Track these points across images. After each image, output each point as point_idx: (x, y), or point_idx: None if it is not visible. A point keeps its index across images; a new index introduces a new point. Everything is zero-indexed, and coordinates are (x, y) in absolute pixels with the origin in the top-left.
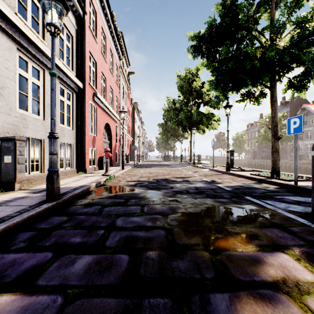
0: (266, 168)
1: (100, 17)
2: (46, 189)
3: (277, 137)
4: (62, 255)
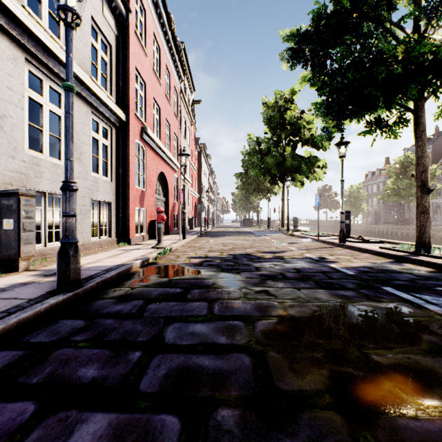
0: (396, 238)
1: (152, 19)
2: (58, 271)
3: (426, 188)
4: (52, 412)
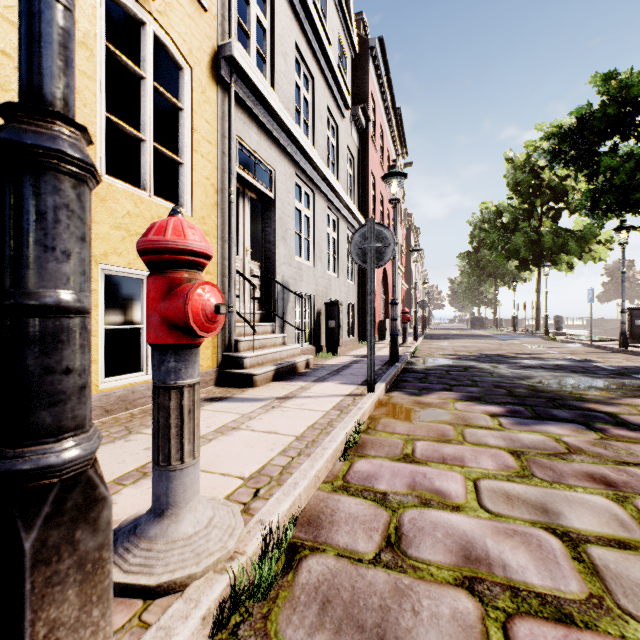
0: None
1: (379, 109)
2: (390, 351)
3: None
4: (453, 386)
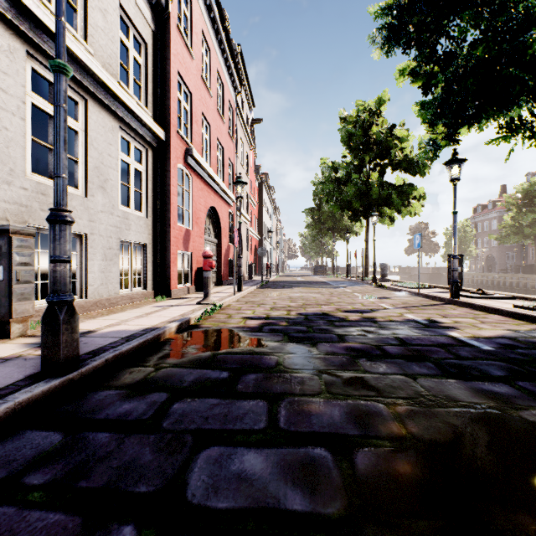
0: (517, 290)
1: (200, 12)
2: (42, 345)
3: None
4: None
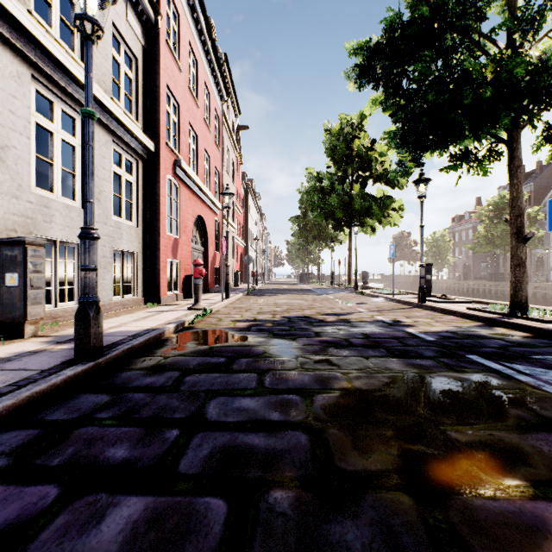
0: (489, 297)
1: (187, 25)
2: (75, 337)
3: (522, 236)
4: (78, 496)
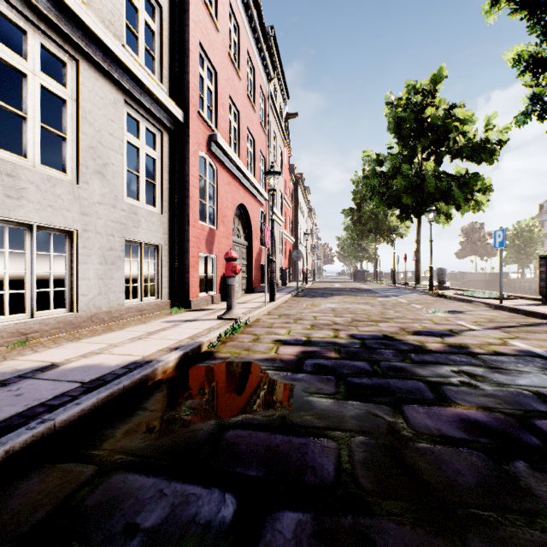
0: None
1: None
2: None
3: None
4: None
